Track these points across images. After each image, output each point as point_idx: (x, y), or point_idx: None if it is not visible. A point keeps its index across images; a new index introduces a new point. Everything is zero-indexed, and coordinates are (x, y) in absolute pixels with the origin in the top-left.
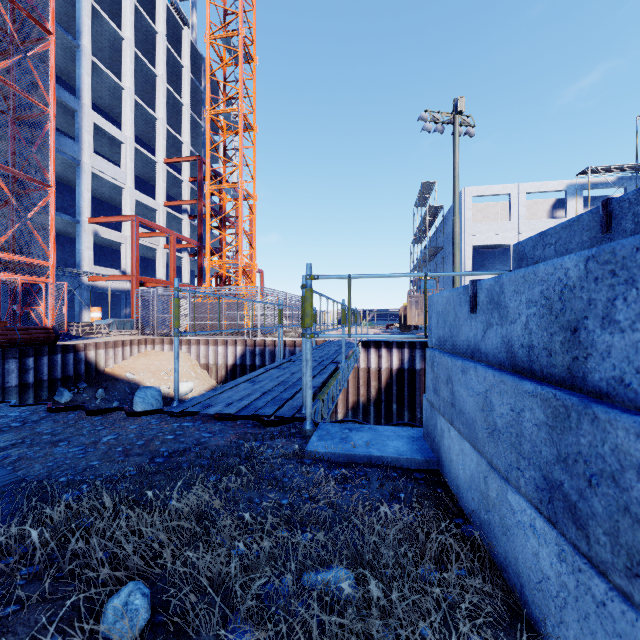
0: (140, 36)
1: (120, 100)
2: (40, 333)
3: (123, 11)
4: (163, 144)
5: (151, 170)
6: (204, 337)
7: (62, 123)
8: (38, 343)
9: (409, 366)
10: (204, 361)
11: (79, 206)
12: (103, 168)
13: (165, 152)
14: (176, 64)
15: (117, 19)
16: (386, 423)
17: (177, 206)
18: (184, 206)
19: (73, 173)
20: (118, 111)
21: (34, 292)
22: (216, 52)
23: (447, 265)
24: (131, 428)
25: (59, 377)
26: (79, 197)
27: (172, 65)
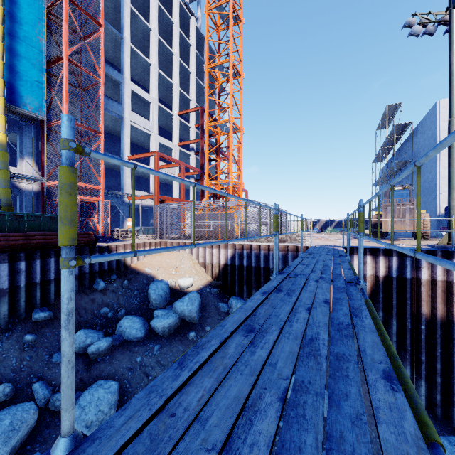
0: (162, 28)
1: (149, 74)
2: (84, 237)
3: (151, 10)
4: (177, 102)
5: (170, 122)
6: (203, 241)
7: (114, 94)
8: (83, 244)
9: (398, 274)
10: (202, 260)
11: (122, 148)
12: (137, 121)
13: (178, 107)
14: (186, 44)
15: (148, 19)
16: None
17: (187, 147)
18: (191, 145)
19: (119, 127)
20: (148, 83)
21: (91, 208)
22: (212, 20)
23: (415, 177)
24: None
25: (97, 270)
26: (122, 142)
27: (183, 46)
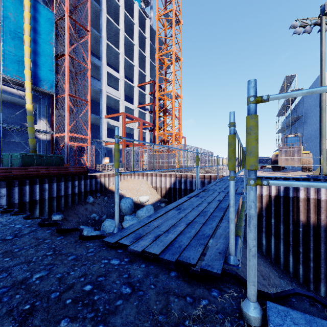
0: (127, 27)
1: (118, 59)
2: (80, 169)
3: (119, 16)
4: (137, 77)
5: (132, 91)
6: (155, 172)
7: (95, 74)
8: (80, 174)
9: (284, 194)
10: (154, 185)
11: (101, 110)
12: (111, 92)
13: (138, 81)
14: (143, 37)
15: (117, 22)
16: (266, 231)
17: (144, 107)
18: (147, 107)
19: (99, 96)
20: (118, 65)
21: (82, 150)
22: (161, 23)
23: (305, 127)
24: (68, 260)
25: (88, 190)
26: (101, 106)
27: (141, 38)
